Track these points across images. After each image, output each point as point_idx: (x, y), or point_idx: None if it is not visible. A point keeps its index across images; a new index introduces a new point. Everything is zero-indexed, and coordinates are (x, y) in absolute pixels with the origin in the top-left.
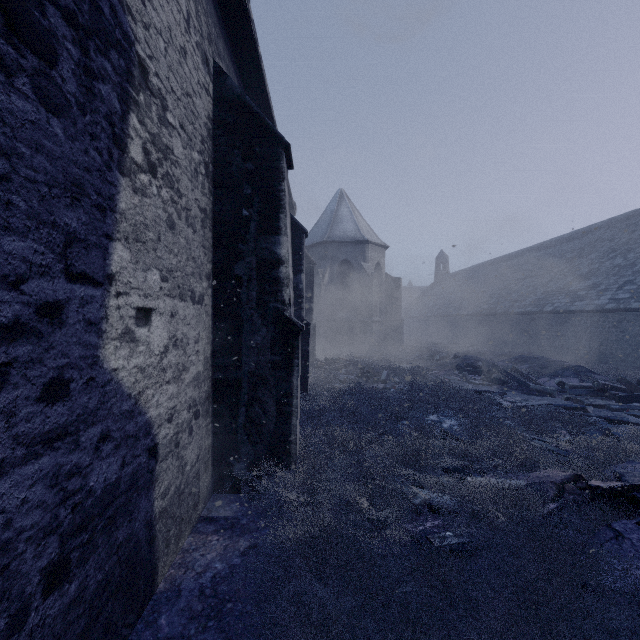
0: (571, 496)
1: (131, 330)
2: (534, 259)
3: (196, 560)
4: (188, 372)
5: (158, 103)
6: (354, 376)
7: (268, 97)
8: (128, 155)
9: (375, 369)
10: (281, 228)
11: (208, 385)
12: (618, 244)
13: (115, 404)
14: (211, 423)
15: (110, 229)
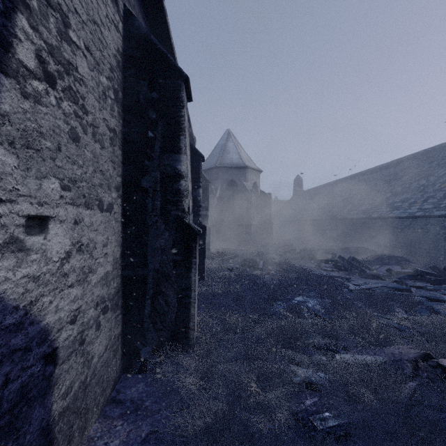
0: (425, 373)
1: (19, 239)
2: (363, 181)
3: None
4: (95, 273)
5: (58, 17)
6: (239, 265)
7: (172, 47)
8: (14, 56)
9: (254, 260)
10: (181, 148)
11: (117, 282)
12: (422, 170)
13: None
14: (121, 314)
15: None
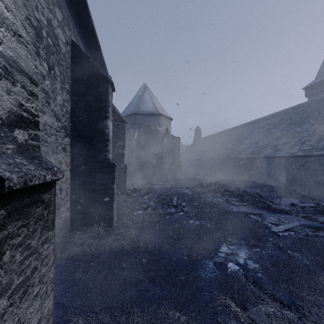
0: None
1: None
2: (247, 129)
3: None
4: None
5: None
6: (153, 201)
7: None
8: None
9: (168, 196)
10: None
11: None
12: (295, 121)
13: None
14: None
15: None
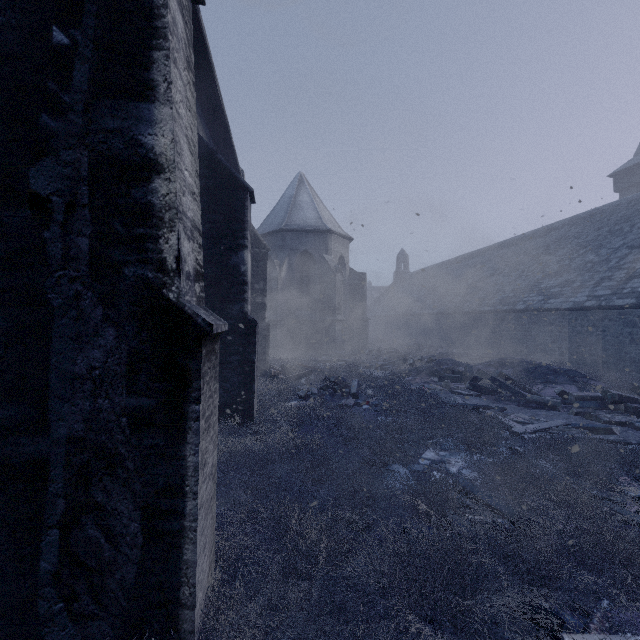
0: None
1: None
2: (497, 257)
3: None
4: None
5: None
6: (317, 388)
7: None
8: None
9: (343, 378)
10: (155, 84)
11: None
12: (586, 240)
13: None
14: None
15: None
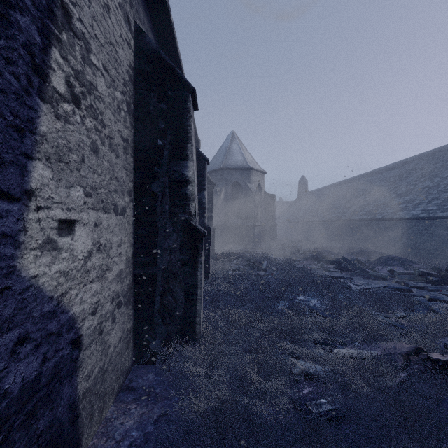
0: (416, 366)
1: (53, 240)
2: (367, 182)
3: (116, 429)
4: (111, 271)
5: (82, 45)
6: (243, 266)
7: (179, 57)
8: (50, 84)
9: (258, 260)
10: (188, 155)
11: (130, 279)
12: (427, 171)
13: (35, 308)
14: (132, 309)
15: (29, 149)
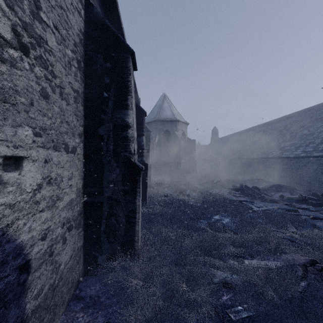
0: (312, 275)
1: None
2: (261, 131)
3: None
4: (62, 200)
5: (30, 0)
6: (172, 192)
7: (123, 31)
8: None
9: (183, 188)
10: (129, 105)
11: (80, 206)
12: (304, 123)
13: None
14: (83, 230)
15: None
